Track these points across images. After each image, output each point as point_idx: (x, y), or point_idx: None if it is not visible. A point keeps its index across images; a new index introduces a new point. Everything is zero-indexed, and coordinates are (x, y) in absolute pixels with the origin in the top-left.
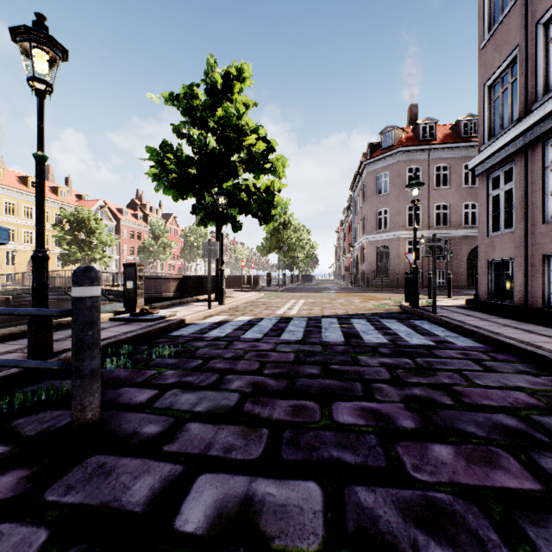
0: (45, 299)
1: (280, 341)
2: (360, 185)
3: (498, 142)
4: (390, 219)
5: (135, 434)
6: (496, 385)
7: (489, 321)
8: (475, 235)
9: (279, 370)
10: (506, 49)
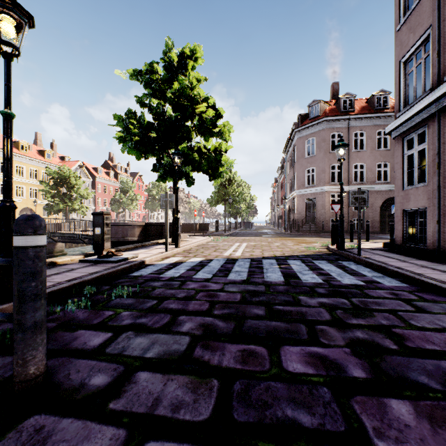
0: (11, 245)
1: (228, 281)
2: (292, 148)
3: (413, 109)
4: (316, 176)
5: (82, 386)
6: (433, 327)
7: (408, 262)
8: (387, 189)
9: (227, 311)
10: (420, 30)
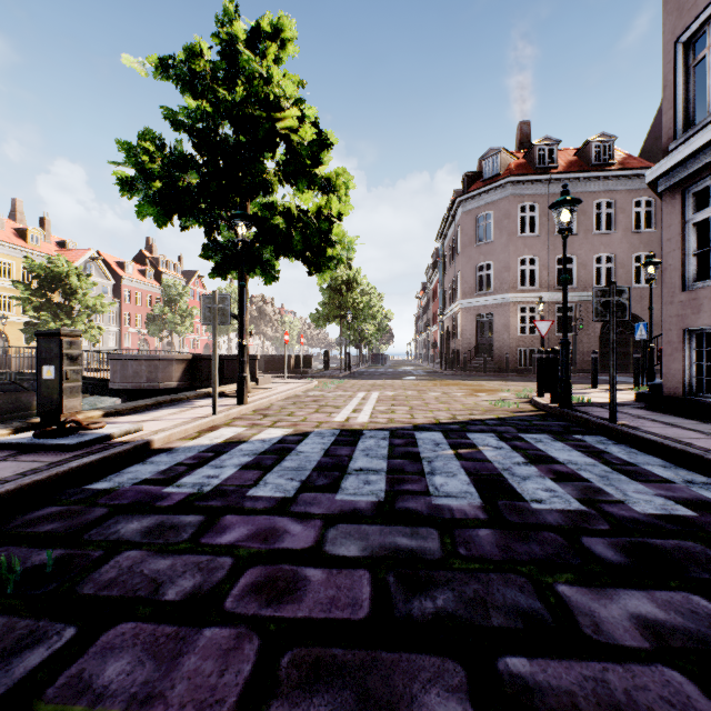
0: None
1: (336, 512)
2: (453, 230)
3: None
4: (495, 277)
5: None
6: None
7: None
8: None
9: (321, 708)
10: None
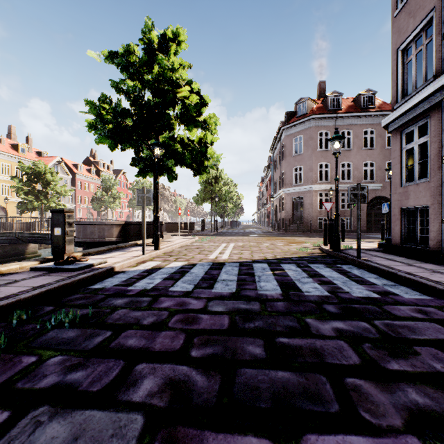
0: None
1: (212, 296)
2: (279, 146)
3: (415, 98)
4: (304, 175)
5: None
6: None
7: (415, 266)
8: (373, 188)
9: (210, 349)
10: (421, 13)
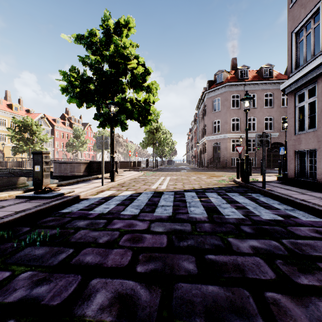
0: None
1: (154, 219)
2: (203, 106)
3: (306, 68)
4: (221, 126)
5: None
6: None
7: (307, 194)
8: (271, 136)
9: (152, 265)
10: (311, 4)
